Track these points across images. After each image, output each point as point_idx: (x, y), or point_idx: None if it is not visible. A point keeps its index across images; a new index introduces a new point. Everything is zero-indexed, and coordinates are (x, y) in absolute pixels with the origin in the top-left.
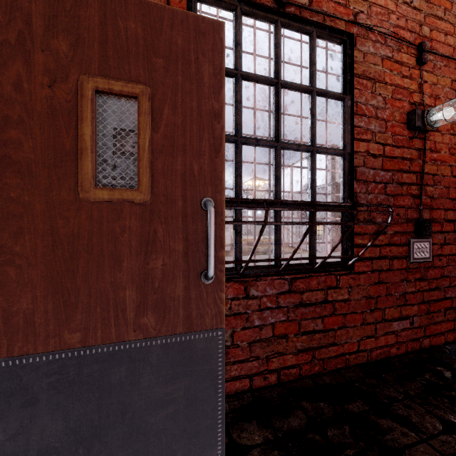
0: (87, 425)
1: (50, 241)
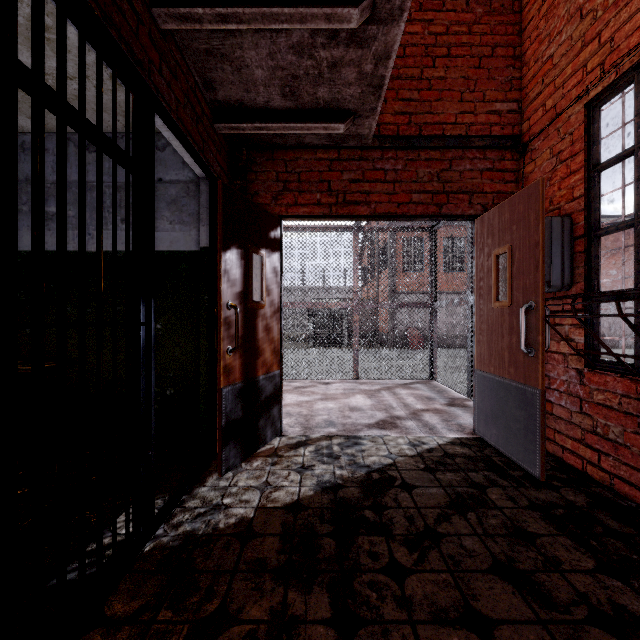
0: (494, 411)
1: (487, 326)
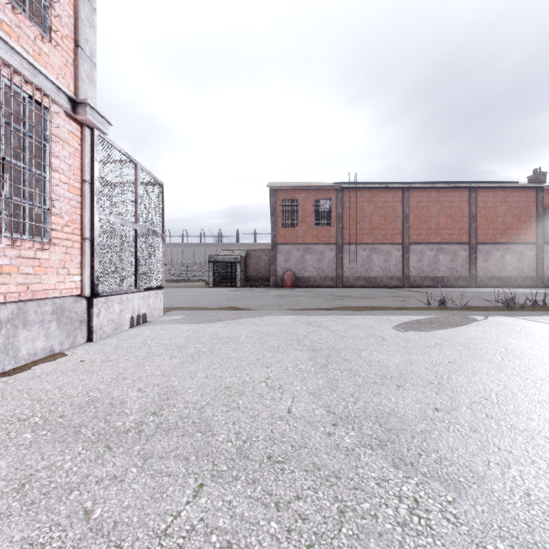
0: None
1: None
